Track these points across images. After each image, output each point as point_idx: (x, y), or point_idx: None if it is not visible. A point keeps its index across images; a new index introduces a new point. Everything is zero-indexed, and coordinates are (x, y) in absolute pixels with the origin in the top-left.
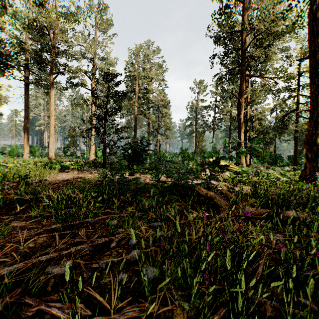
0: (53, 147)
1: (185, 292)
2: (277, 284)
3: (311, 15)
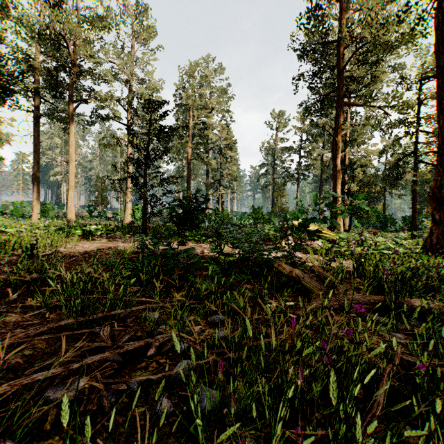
0: (73, 204)
1: (261, 432)
2: (420, 435)
3: (439, 16)
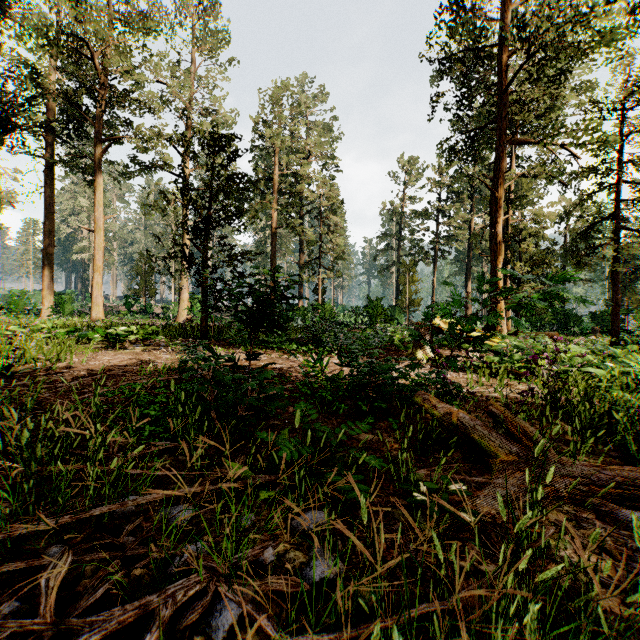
0: (100, 294)
1: None
2: None
3: None
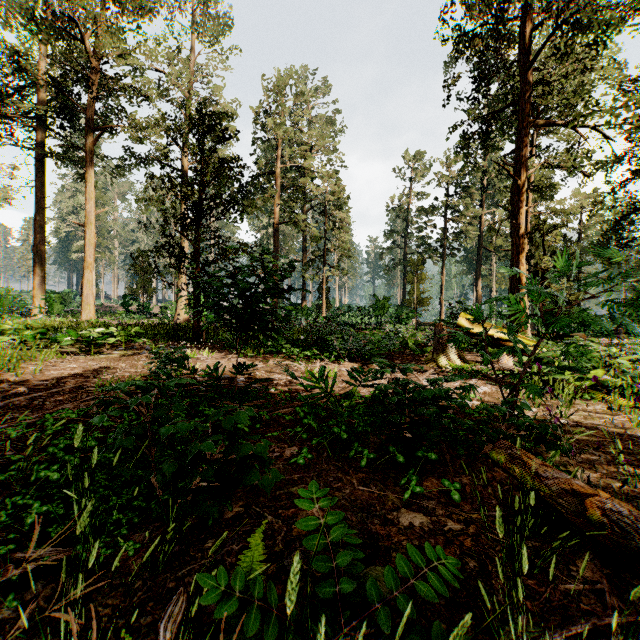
0: (91, 293)
1: None
2: None
3: None
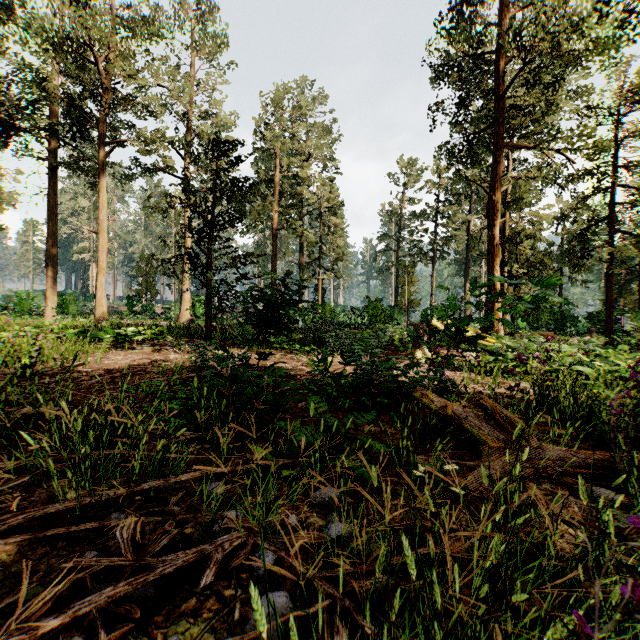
0: (104, 295)
1: None
2: None
3: None
